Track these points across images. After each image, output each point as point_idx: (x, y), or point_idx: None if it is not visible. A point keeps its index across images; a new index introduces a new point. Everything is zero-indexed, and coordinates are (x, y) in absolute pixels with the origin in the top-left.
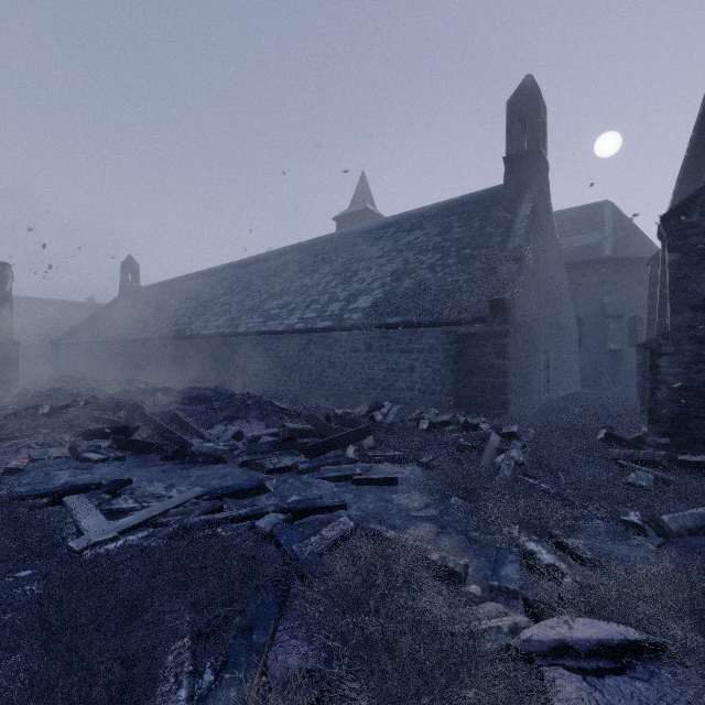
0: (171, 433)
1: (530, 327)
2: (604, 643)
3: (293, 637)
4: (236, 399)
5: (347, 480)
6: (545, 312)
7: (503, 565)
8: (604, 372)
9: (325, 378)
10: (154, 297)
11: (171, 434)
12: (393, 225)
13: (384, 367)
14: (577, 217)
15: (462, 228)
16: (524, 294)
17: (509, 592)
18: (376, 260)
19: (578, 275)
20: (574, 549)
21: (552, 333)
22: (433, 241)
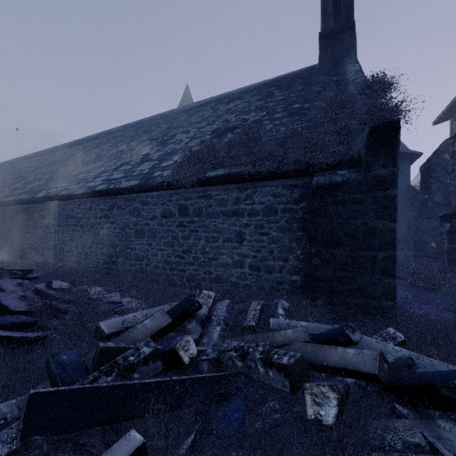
0: None
1: None
2: None
3: None
4: None
5: None
6: None
7: None
8: None
9: (130, 250)
10: None
11: None
12: (212, 102)
13: (204, 235)
14: None
15: (283, 92)
16: None
17: None
18: (195, 124)
19: None
20: None
21: None
22: (254, 104)
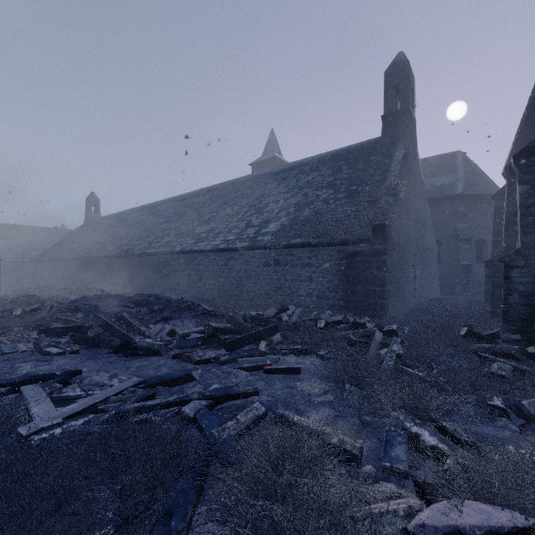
0: (118, 331)
1: (403, 247)
2: (495, 531)
3: (209, 520)
4: (172, 303)
5: (259, 370)
6: (414, 235)
7: (393, 447)
8: (457, 282)
9: (243, 286)
10: (111, 225)
11: (118, 332)
12: (296, 168)
13: (289, 278)
14: (436, 163)
15: (349, 170)
16: (399, 221)
17: (400, 472)
18: (282, 195)
19: (437, 208)
20: (452, 431)
21: (418, 251)
22: (327, 180)
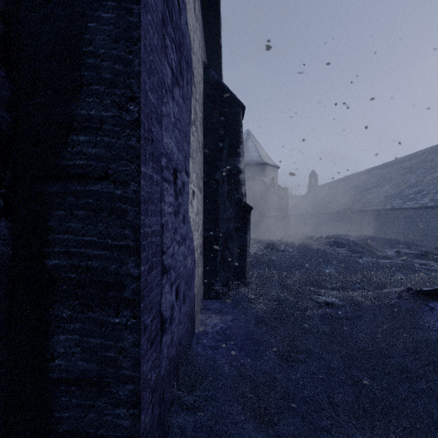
0: (366, 248)
1: None
2: None
3: None
4: (391, 240)
5: None
6: None
7: None
8: None
9: None
10: (328, 191)
11: (366, 249)
12: None
13: None
14: None
15: None
16: None
17: None
18: None
19: None
20: None
21: None
22: None
